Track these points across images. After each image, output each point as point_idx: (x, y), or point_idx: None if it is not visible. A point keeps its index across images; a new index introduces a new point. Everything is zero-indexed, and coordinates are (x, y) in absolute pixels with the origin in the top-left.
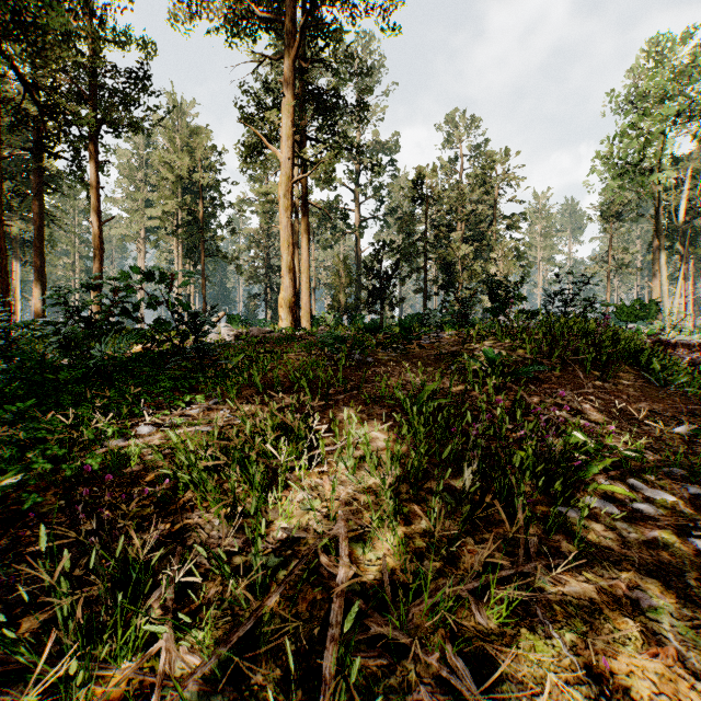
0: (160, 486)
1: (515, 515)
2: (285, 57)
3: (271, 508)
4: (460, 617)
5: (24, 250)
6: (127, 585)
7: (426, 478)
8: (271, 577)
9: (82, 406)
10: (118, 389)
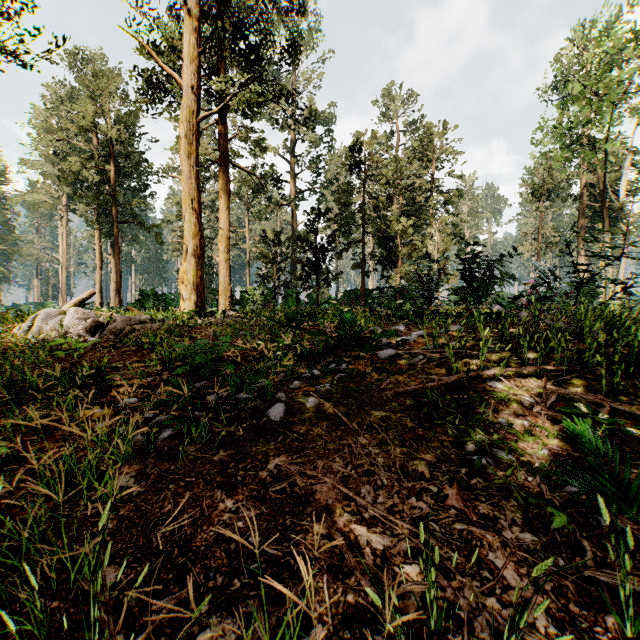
0: None
1: None
2: None
3: None
4: None
5: None
6: None
7: None
8: None
9: None
10: None
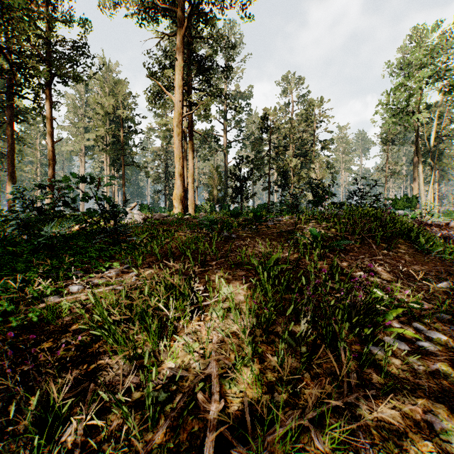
0: (76, 341)
1: (337, 353)
2: (177, 34)
3: (162, 351)
4: (303, 442)
5: (2, 160)
6: (46, 423)
7: (274, 324)
8: (160, 410)
9: (31, 272)
10: (59, 258)
